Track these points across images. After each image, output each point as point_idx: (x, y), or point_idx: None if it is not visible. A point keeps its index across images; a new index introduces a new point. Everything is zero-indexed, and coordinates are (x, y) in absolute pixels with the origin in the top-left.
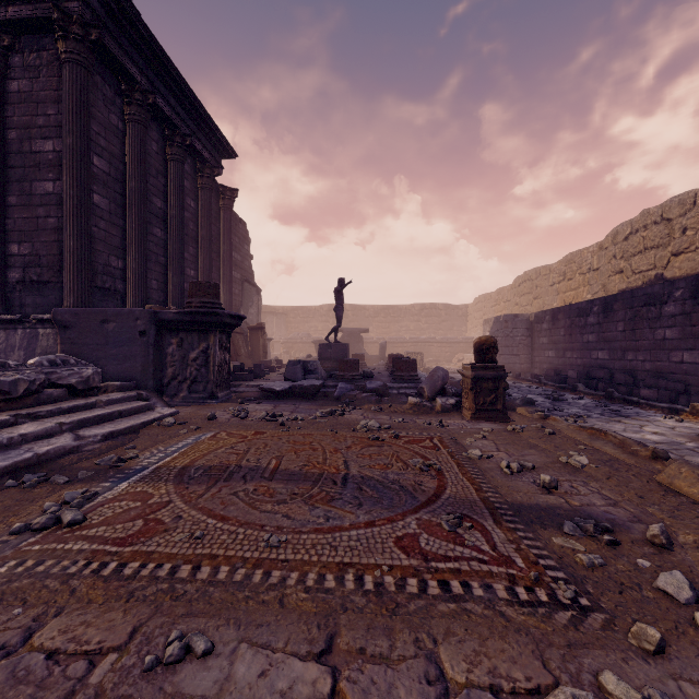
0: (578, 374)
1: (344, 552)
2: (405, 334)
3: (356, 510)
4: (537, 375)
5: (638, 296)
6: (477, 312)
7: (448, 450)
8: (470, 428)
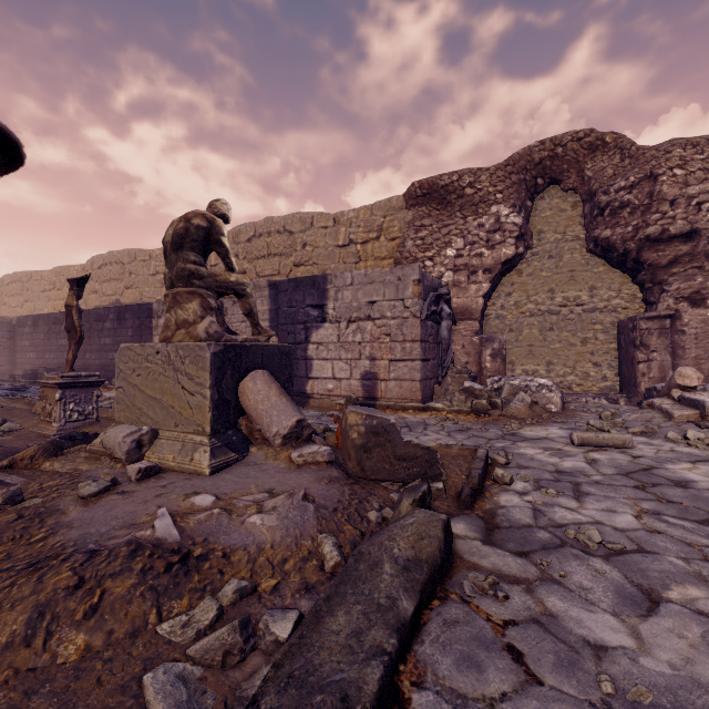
0: (47, 370)
1: None
2: None
3: None
4: (15, 374)
5: (93, 314)
6: None
7: None
8: None
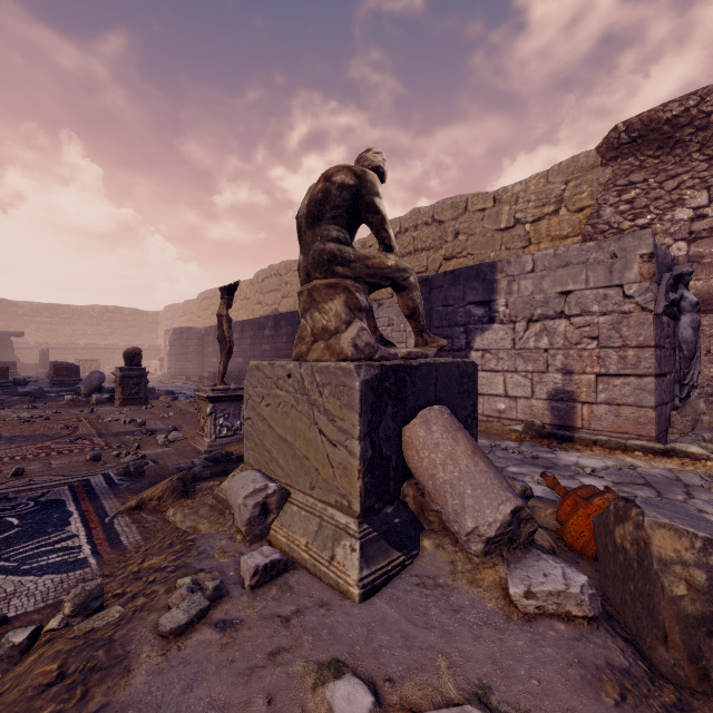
0: None
1: (2, 455)
2: (81, 339)
3: (9, 445)
4: (202, 376)
5: (256, 323)
6: (168, 321)
7: (89, 421)
8: (115, 410)
